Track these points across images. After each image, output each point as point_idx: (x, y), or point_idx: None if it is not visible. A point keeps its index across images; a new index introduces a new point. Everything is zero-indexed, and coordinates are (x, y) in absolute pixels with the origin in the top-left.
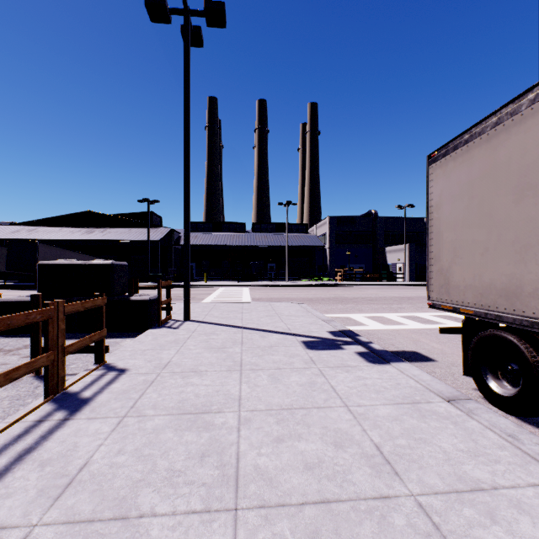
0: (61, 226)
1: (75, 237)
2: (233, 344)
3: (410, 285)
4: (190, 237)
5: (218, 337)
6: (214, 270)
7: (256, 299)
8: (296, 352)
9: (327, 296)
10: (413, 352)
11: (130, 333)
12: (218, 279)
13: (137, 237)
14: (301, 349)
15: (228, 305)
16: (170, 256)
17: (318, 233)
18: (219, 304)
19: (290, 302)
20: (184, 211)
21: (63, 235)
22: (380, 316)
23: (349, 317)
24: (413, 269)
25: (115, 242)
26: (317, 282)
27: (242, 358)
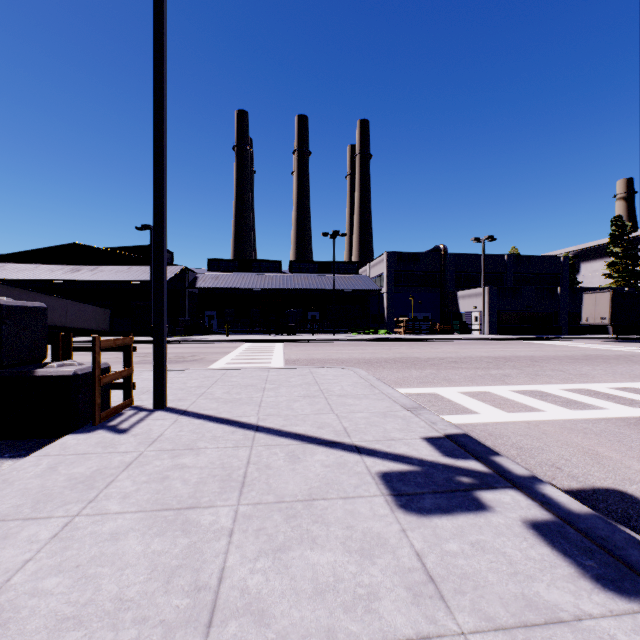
0: (39, 262)
1: (54, 277)
2: (220, 491)
3: (493, 340)
4: (210, 279)
5: (196, 460)
6: (240, 321)
7: (291, 361)
8: (373, 526)
9: (390, 355)
10: (620, 494)
11: (30, 443)
12: (245, 331)
13: (138, 276)
14: (384, 513)
15: (245, 373)
16: (183, 302)
17: (372, 274)
18: (231, 372)
19: (342, 368)
20: (154, 211)
21: (38, 274)
22: (485, 391)
23: (438, 393)
24: (494, 318)
25: (111, 283)
26: (373, 336)
27: (224, 565)
